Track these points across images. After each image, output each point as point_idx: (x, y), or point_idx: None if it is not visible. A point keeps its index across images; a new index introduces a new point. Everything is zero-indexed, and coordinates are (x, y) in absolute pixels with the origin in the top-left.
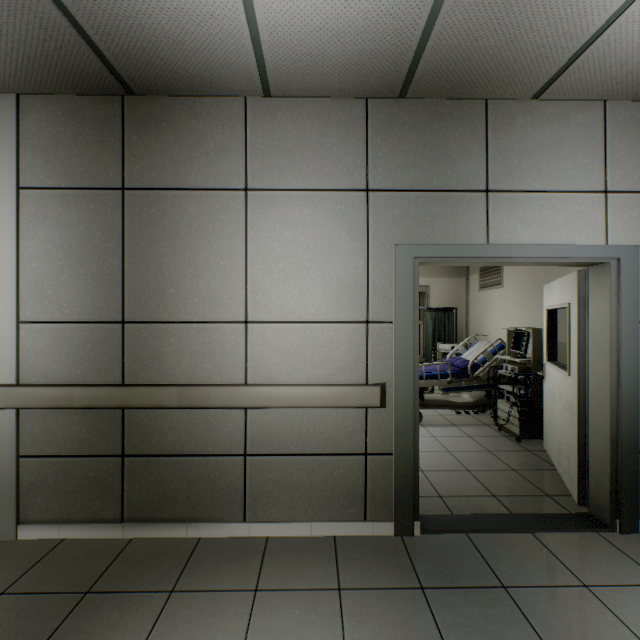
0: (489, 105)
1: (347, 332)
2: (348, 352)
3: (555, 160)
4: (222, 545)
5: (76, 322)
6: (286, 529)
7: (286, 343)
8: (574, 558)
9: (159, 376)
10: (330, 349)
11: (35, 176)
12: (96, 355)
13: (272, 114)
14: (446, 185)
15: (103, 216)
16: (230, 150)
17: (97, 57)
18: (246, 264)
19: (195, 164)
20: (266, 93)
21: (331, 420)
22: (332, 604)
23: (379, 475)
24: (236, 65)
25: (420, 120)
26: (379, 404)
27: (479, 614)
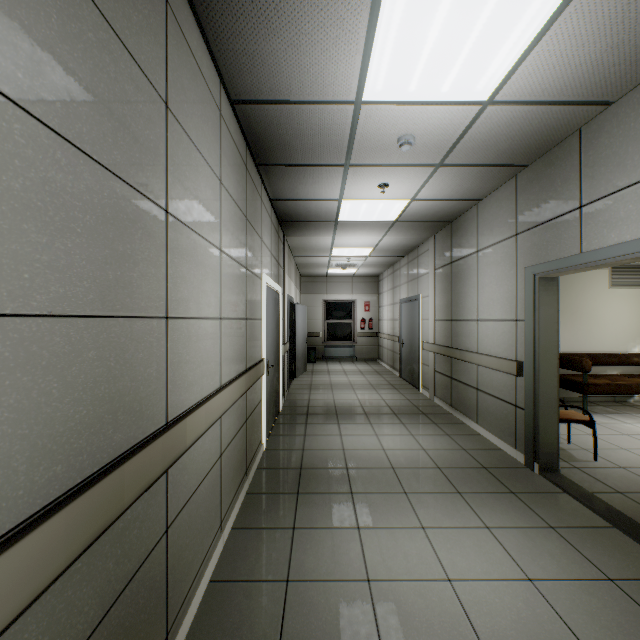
0: (581, 131)
1: (508, 327)
2: (508, 339)
3: (639, 147)
4: (464, 427)
5: (443, 320)
6: (486, 434)
7: (488, 332)
8: (592, 536)
9: (457, 345)
10: (502, 337)
11: (437, 264)
12: (446, 334)
13: (484, 207)
14: (554, 214)
15: (447, 276)
16: (473, 233)
17: (431, 222)
18: (477, 290)
19: (465, 245)
20: (479, 199)
21: (502, 380)
22: (453, 447)
23: (521, 422)
24: (455, 204)
25: (540, 173)
26: (515, 374)
27: (480, 479)
